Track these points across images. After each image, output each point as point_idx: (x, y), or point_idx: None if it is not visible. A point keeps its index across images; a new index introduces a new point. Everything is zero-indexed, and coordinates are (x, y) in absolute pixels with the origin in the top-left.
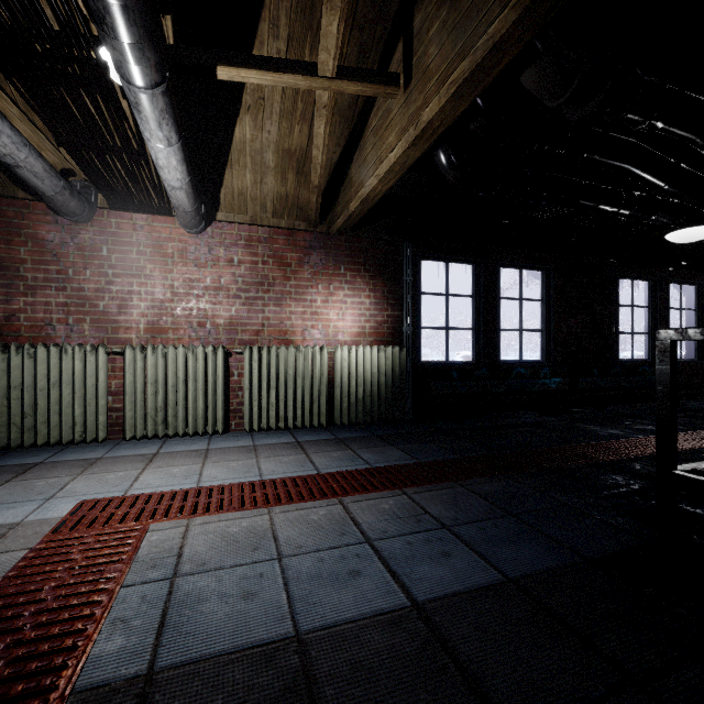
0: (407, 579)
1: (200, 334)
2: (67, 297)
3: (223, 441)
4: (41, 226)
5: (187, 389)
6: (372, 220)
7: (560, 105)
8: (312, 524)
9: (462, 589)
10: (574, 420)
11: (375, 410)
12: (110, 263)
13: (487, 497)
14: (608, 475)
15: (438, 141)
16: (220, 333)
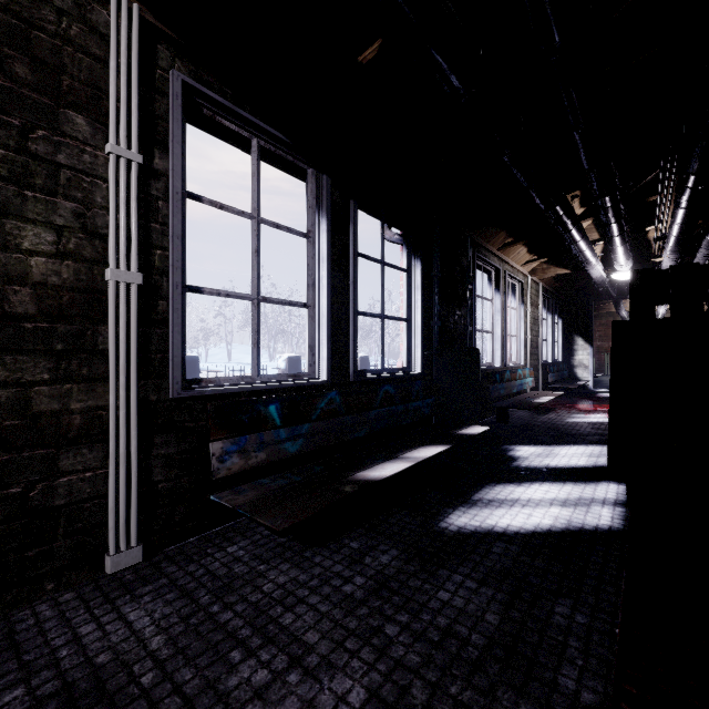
0: None
1: None
2: None
3: None
4: None
5: None
6: None
7: None
8: None
9: None
10: None
11: None
12: None
13: None
14: None
15: None
16: None
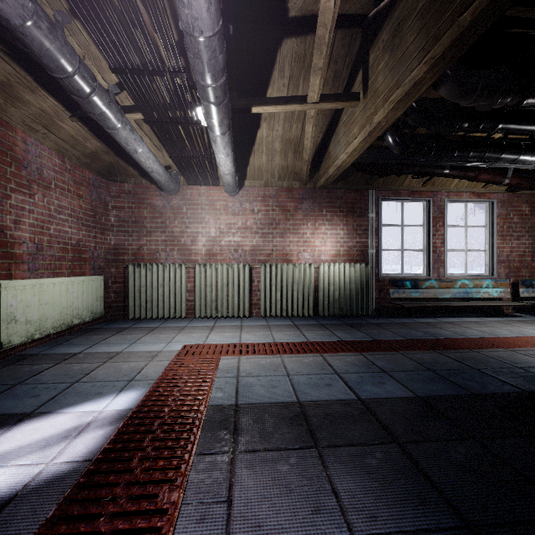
0: (357, 390)
1: (235, 257)
2: (166, 236)
3: (249, 322)
4: (153, 197)
5: (228, 290)
6: (345, 177)
7: (469, 104)
8: (305, 363)
9: (388, 397)
10: (511, 321)
11: (347, 307)
12: (187, 216)
13: (418, 361)
14: (519, 356)
15: (386, 130)
16: (247, 256)
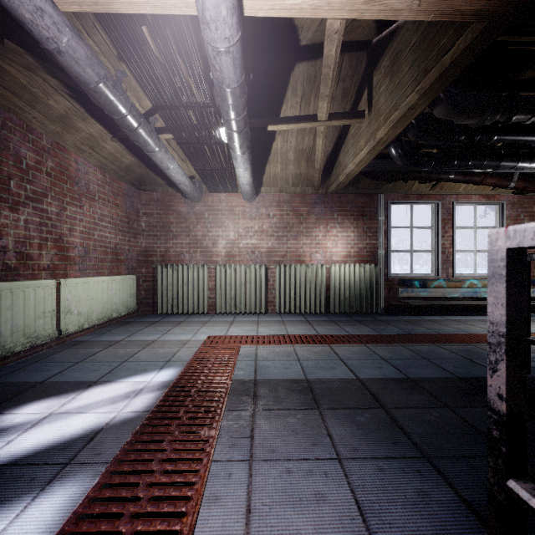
0: (357, 372)
1: (252, 258)
2: (190, 240)
3: (265, 317)
4: (179, 204)
5: (245, 288)
6: (355, 182)
7: (461, 122)
8: (314, 352)
9: (383, 377)
10: None
11: (357, 305)
12: (209, 221)
13: (416, 351)
14: None
15: (390, 143)
16: (263, 257)
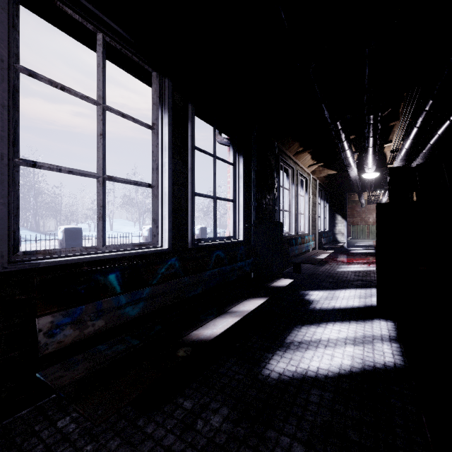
0: None
1: None
2: (360, 218)
3: None
4: (357, 208)
5: None
6: None
7: None
8: None
9: None
10: None
11: None
12: (366, 213)
13: None
14: None
15: None
16: None
